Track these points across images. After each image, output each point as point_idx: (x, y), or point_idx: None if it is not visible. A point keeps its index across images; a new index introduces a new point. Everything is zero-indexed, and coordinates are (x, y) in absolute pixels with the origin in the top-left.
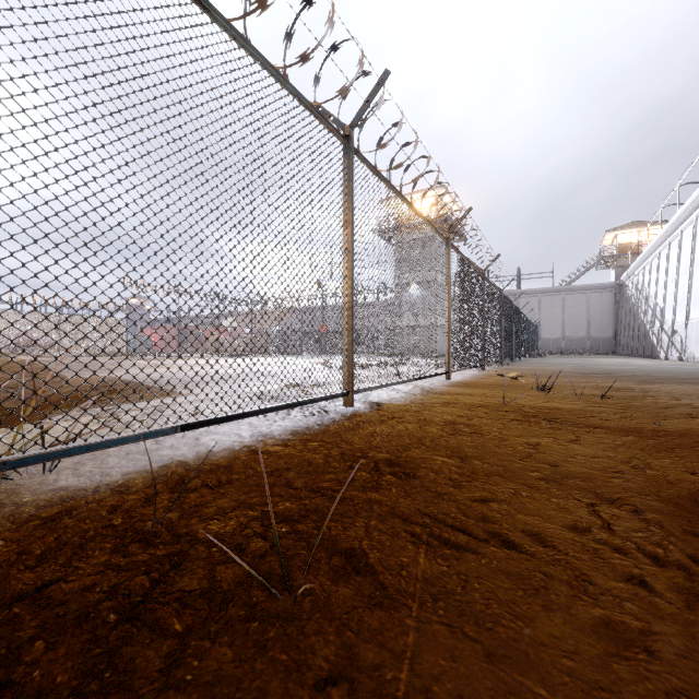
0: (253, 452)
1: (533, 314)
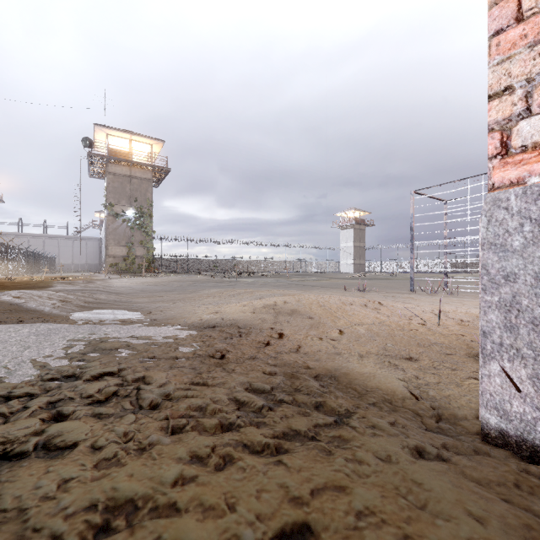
0: None
1: (55, 249)
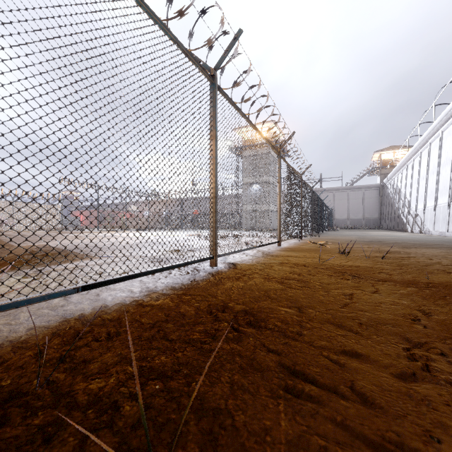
0: (140, 306)
1: (330, 203)
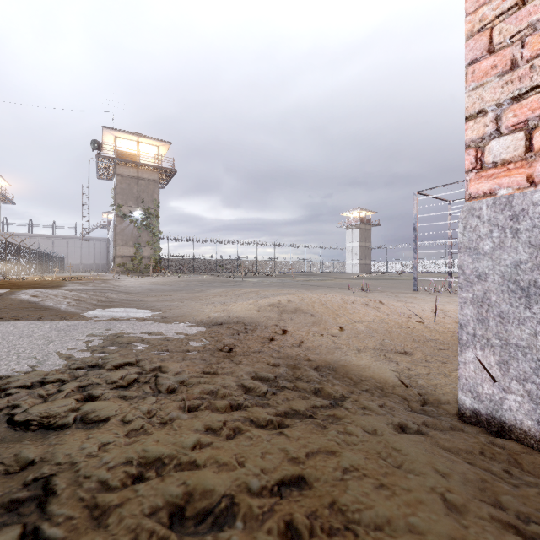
0: None
1: (64, 249)
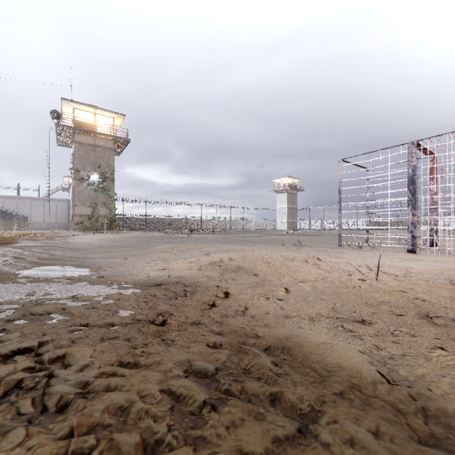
0: None
1: (27, 209)
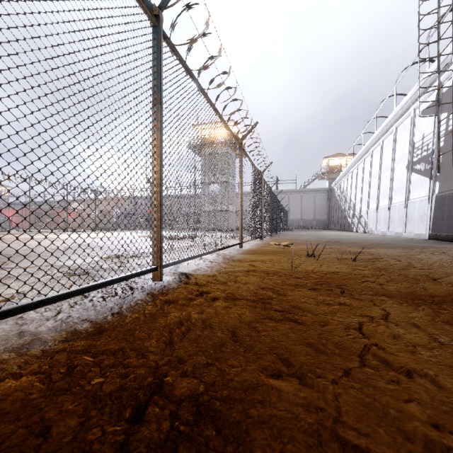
0: None
1: (285, 204)
